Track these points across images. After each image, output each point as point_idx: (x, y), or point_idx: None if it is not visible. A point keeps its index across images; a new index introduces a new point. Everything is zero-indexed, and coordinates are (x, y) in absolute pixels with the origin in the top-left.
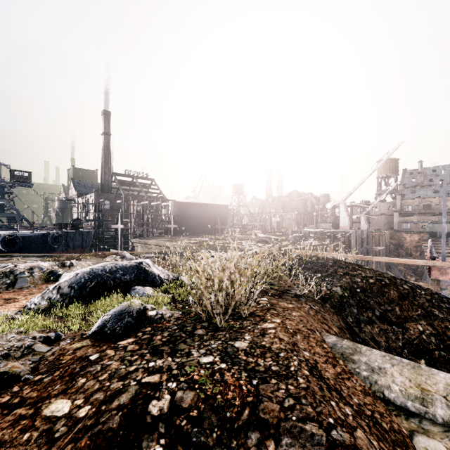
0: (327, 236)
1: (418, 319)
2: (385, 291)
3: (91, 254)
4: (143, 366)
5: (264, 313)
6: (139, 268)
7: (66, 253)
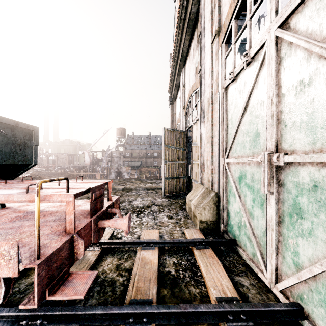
0: (80, 168)
1: None
2: (69, 177)
3: None
4: None
5: None
6: None
7: None
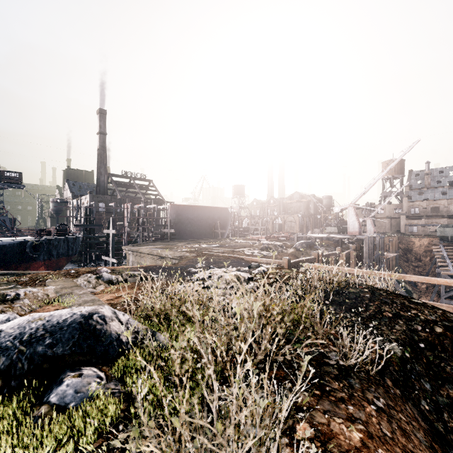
0: (334, 241)
1: None
2: None
3: (62, 273)
4: None
5: None
6: (85, 327)
7: (49, 262)
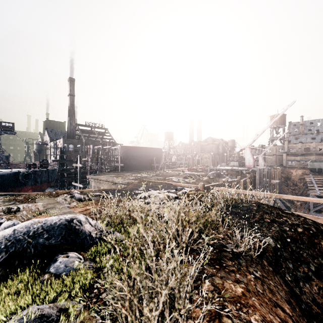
0: (236, 172)
1: None
2: (316, 242)
3: (46, 194)
4: None
5: None
6: (68, 227)
7: (35, 187)
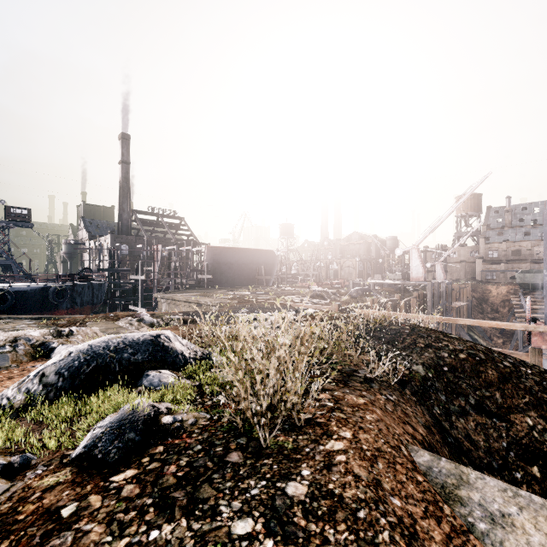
0: (396, 289)
1: (525, 409)
2: (481, 370)
3: (100, 316)
4: (139, 540)
5: (327, 418)
6: (156, 343)
7: (72, 311)
